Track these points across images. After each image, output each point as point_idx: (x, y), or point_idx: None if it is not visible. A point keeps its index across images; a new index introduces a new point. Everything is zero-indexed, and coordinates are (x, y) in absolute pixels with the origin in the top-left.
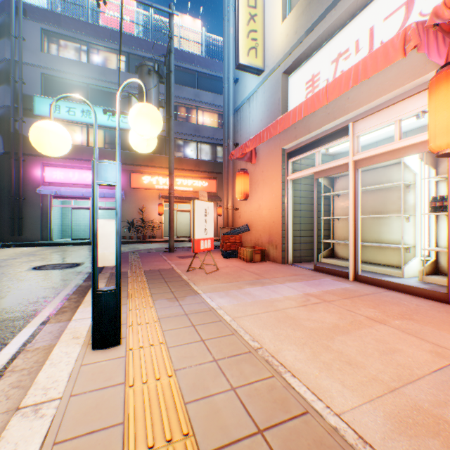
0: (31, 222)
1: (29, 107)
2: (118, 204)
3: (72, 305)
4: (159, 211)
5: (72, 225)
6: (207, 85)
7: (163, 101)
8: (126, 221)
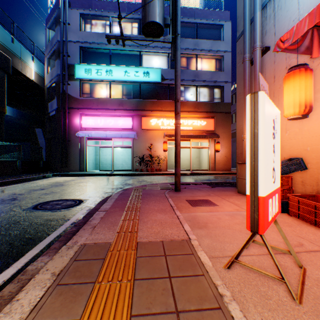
0: (73, 158)
1: (72, 73)
2: None
3: None
4: (164, 148)
5: (102, 160)
6: (204, 35)
7: (168, 18)
8: (137, 157)
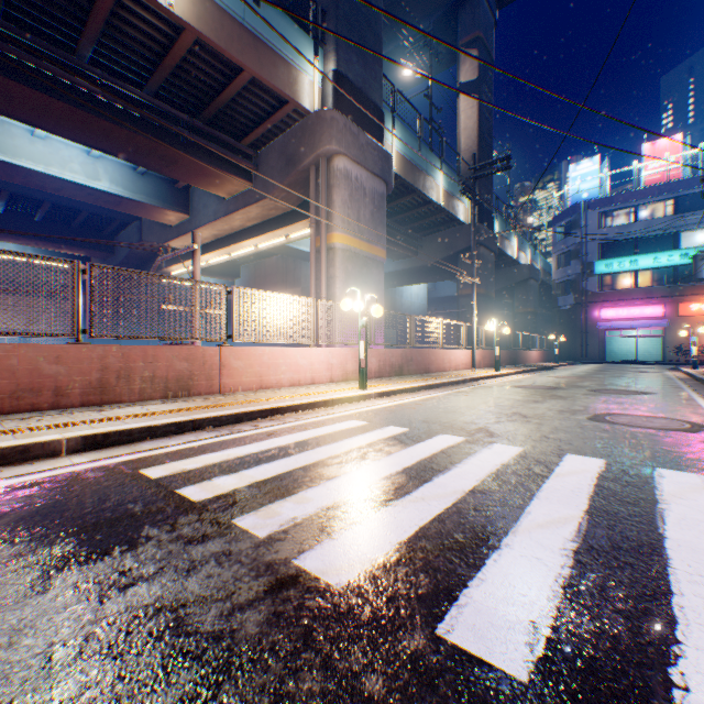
0: (591, 348)
1: (589, 270)
2: (695, 344)
3: (672, 371)
4: None
5: (613, 350)
6: None
7: None
8: (669, 347)
